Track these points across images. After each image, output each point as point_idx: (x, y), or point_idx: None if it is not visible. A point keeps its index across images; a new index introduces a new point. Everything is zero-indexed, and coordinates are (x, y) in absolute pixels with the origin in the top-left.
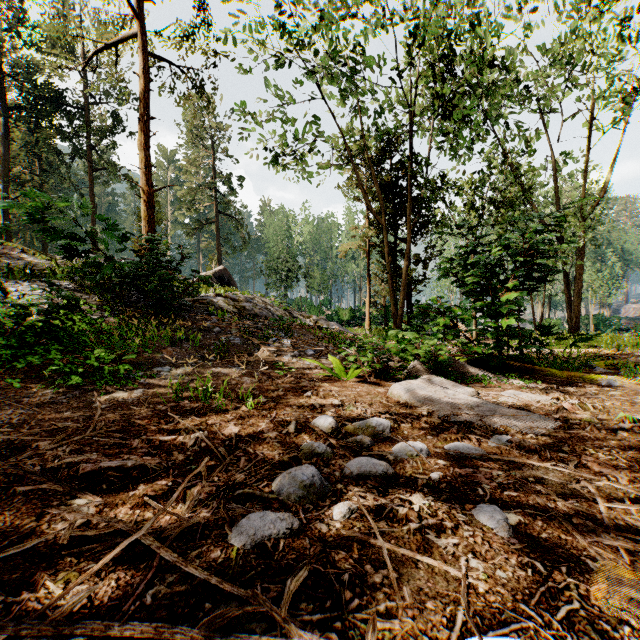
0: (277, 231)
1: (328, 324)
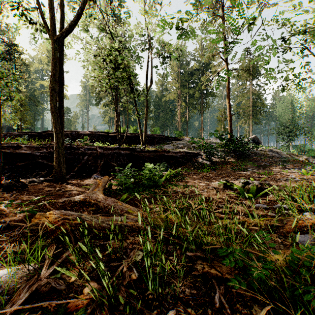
0: (284, 109)
1: (313, 160)
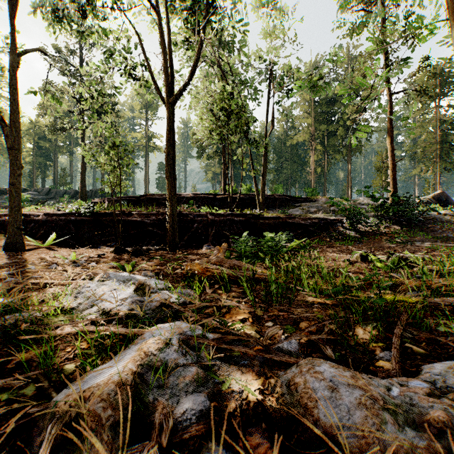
0: None
1: None
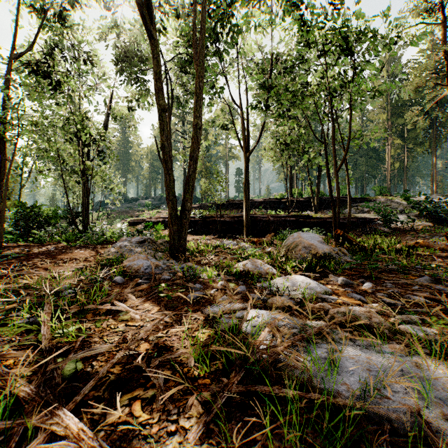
0: None
1: None
